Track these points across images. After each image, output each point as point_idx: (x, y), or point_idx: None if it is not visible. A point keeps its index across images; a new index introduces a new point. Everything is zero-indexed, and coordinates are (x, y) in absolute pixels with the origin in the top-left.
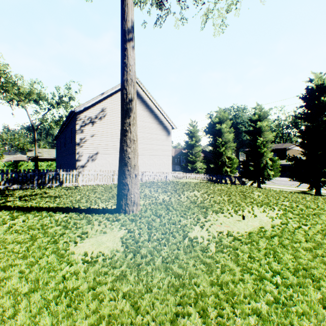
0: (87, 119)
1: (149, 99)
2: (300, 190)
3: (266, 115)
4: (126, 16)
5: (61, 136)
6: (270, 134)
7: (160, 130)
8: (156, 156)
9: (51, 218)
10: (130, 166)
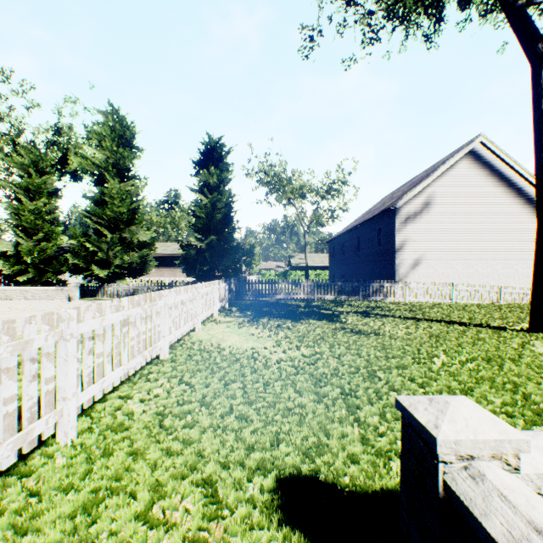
0: (408, 215)
1: (505, 164)
2: None
3: None
4: None
5: (345, 237)
6: None
7: (527, 215)
8: (518, 261)
9: (454, 327)
10: None
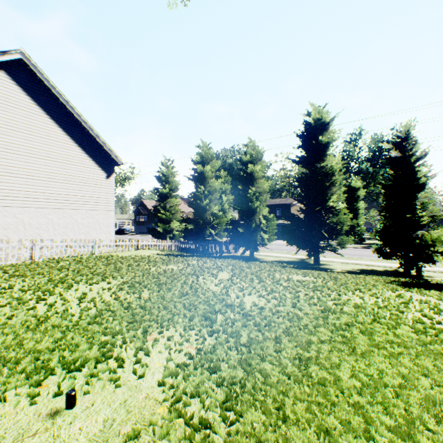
0: None
1: (63, 103)
2: (299, 258)
3: (260, 157)
4: None
5: None
6: (265, 182)
7: (89, 164)
8: (80, 211)
9: None
10: None
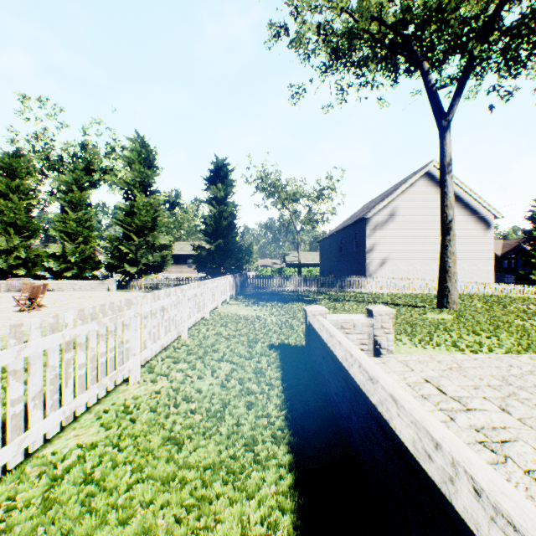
0: (376, 223)
1: (454, 183)
2: None
3: None
4: (444, 154)
5: (331, 239)
6: None
7: (471, 223)
8: (464, 260)
9: (389, 306)
10: (450, 273)
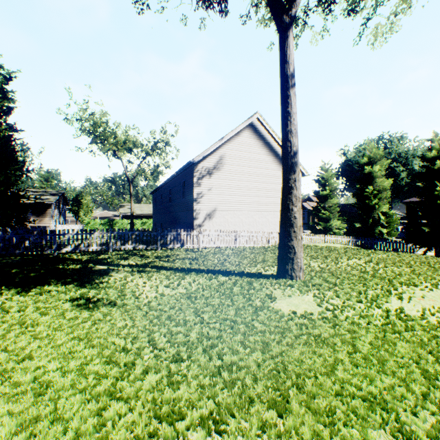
0: (204, 171)
1: (273, 139)
2: None
3: None
4: (287, 59)
5: (163, 189)
6: None
7: None
8: None
9: (217, 279)
10: (296, 227)
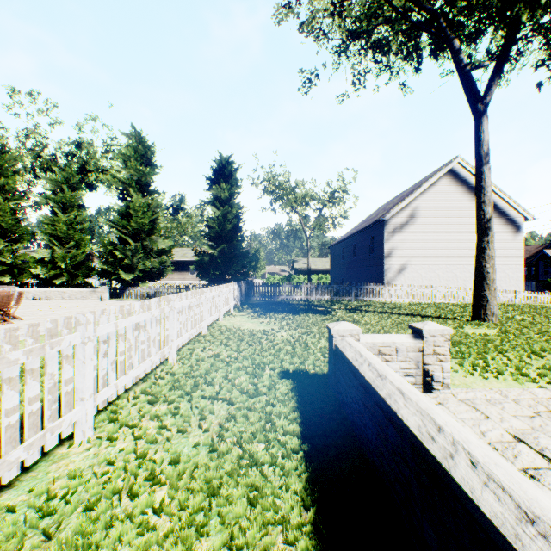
0: (395, 226)
1: None
2: None
3: None
4: (481, 142)
5: (344, 244)
6: None
7: (499, 226)
8: None
9: (416, 318)
10: (488, 280)
